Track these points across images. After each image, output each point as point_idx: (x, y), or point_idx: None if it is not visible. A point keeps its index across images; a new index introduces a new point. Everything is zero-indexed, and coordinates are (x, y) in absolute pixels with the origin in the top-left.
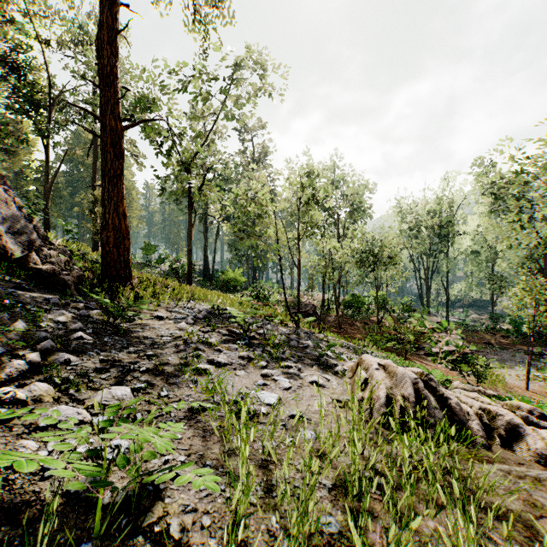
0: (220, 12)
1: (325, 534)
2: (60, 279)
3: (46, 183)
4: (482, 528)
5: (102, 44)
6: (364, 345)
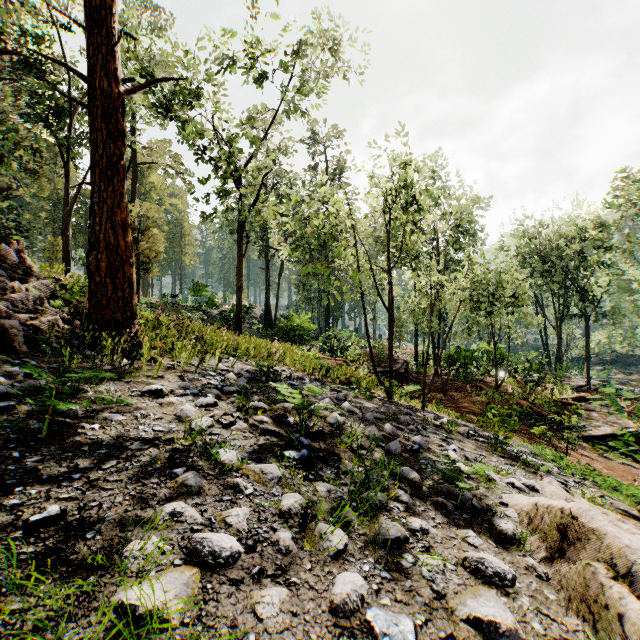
0: None
1: None
2: None
3: (65, 205)
4: None
5: None
6: (506, 437)
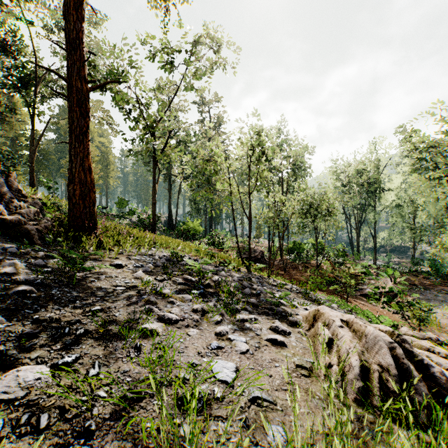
0: None
1: None
2: (24, 229)
3: (31, 146)
4: None
5: (69, 12)
6: (311, 290)
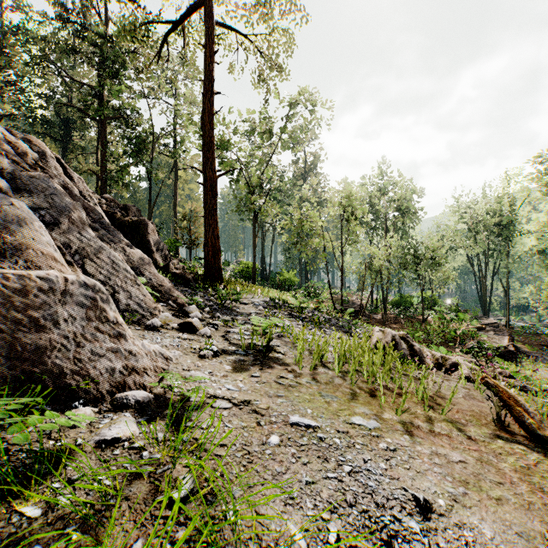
0: (280, 72)
1: (328, 361)
2: (187, 279)
3: (149, 207)
4: (392, 373)
5: (204, 123)
6: None
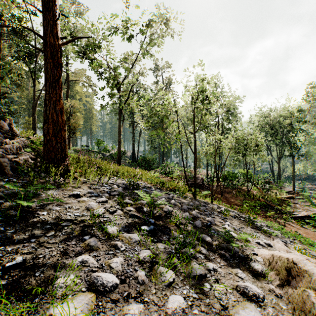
0: None
1: None
2: None
3: (33, 101)
4: None
5: None
6: (254, 217)
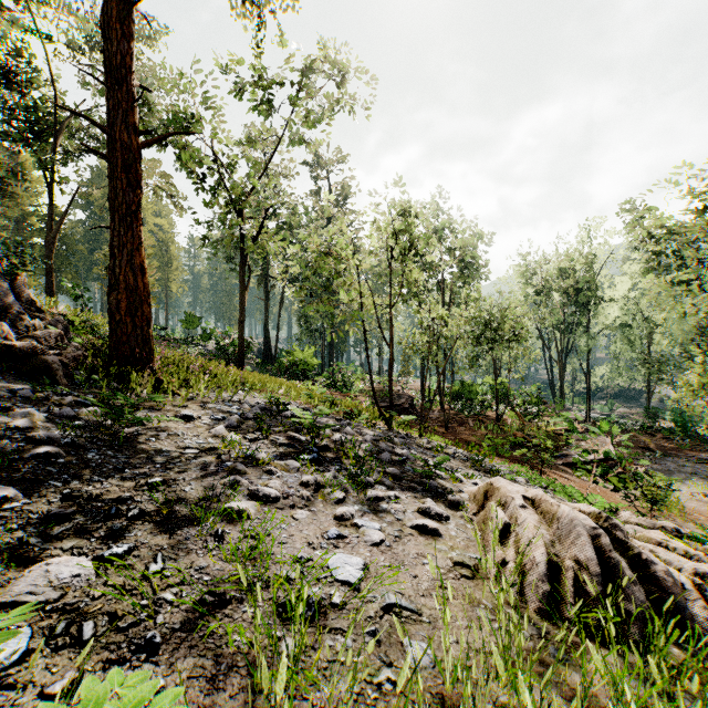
0: None
1: None
2: (41, 361)
3: (48, 231)
4: None
5: (109, 25)
6: (485, 455)
